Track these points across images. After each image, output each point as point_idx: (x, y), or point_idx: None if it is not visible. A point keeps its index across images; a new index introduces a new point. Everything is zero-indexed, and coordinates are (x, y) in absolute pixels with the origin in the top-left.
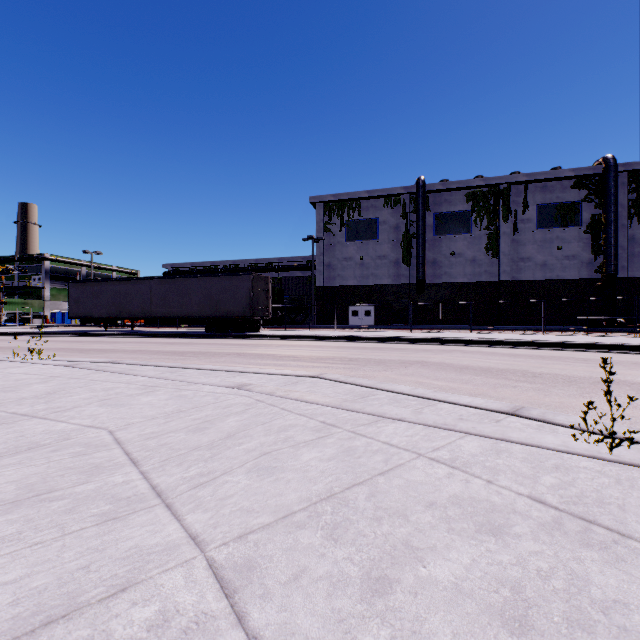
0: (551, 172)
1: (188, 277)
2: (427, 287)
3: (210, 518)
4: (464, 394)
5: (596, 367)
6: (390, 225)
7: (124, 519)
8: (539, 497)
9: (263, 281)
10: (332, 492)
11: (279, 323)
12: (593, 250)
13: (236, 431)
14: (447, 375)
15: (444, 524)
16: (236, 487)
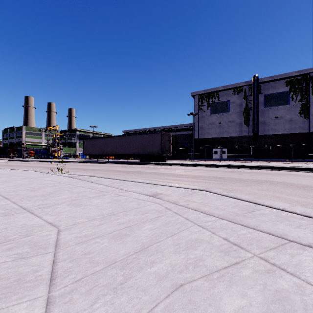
0: None
1: (132, 135)
2: (259, 137)
3: None
4: None
5: None
6: (236, 104)
7: None
8: None
9: (167, 136)
10: None
11: (175, 157)
12: None
13: (149, 242)
14: (296, 192)
15: None
16: None
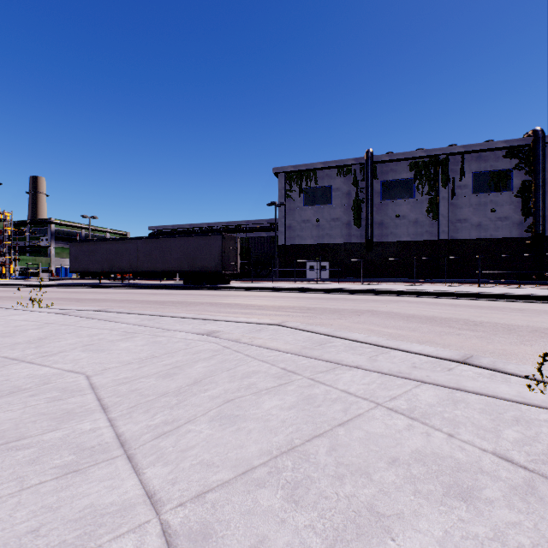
0: (485, 144)
1: (169, 237)
2: (375, 245)
3: (169, 473)
4: (412, 341)
5: (531, 316)
6: (342, 192)
7: (84, 472)
8: (505, 454)
9: (233, 240)
10: (292, 444)
11: (247, 276)
12: (523, 212)
13: (203, 377)
14: (395, 323)
15: (409, 485)
16: (198, 437)
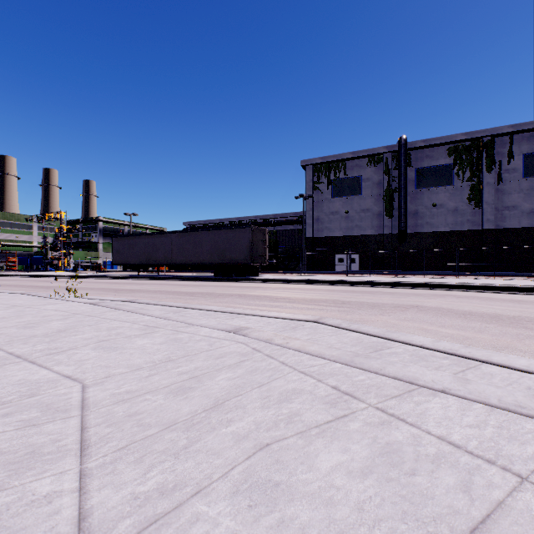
0: None
1: (200, 231)
2: (409, 236)
3: None
4: (486, 346)
5: None
6: (373, 181)
7: None
8: None
9: (261, 233)
10: None
11: (274, 269)
12: None
13: (226, 396)
14: (452, 322)
15: None
16: None
